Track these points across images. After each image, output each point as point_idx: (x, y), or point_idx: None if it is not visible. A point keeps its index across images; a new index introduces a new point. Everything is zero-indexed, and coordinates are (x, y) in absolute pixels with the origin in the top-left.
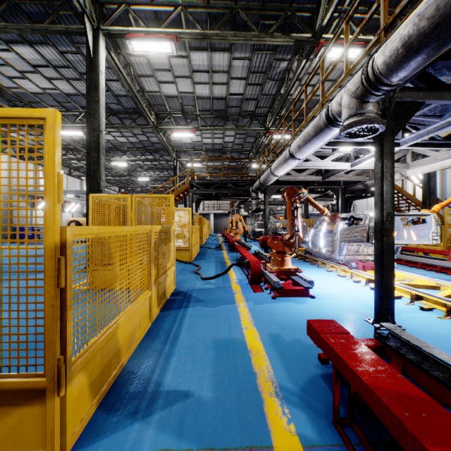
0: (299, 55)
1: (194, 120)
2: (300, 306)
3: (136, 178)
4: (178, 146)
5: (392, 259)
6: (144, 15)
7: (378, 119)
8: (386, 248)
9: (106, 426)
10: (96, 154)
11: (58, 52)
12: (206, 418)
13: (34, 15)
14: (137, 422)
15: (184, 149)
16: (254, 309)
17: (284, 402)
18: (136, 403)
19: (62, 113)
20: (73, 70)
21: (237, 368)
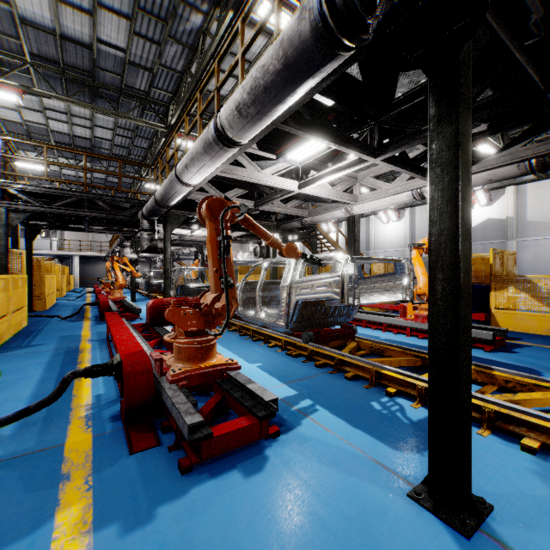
0: (223, 6)
1: (23, 75)
2: (258, 484)
3: None
4: None
5: (470, 352)
6: None
7: None
8: (463, 327)
9: None
10: None
11: None
12: None
13: None
14: None
15: (6, 133)
16: None
17: None
18: None
19: None
20: None
21: None
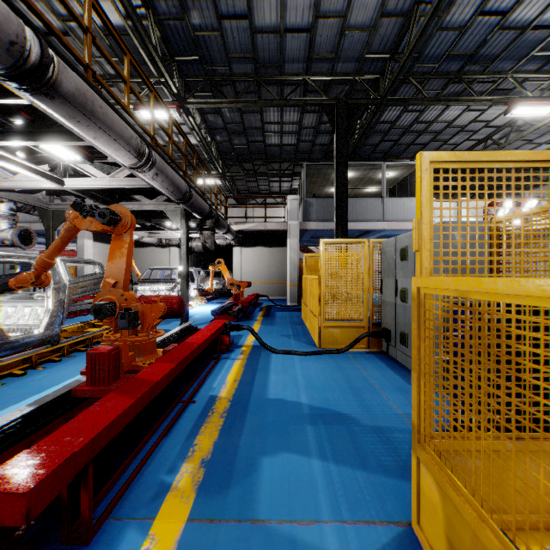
0: None
1: None
2: None
3: None
4: None
5: None
6: None
7: None
8: None
9: None
10: None
11: None
12: None
13: None
14: None
15: None
16: None
17: None
18: None
19: None
20: None
21: None
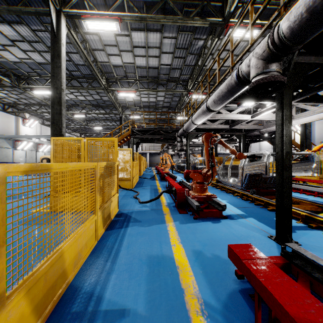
0: (212, 35)
1: (135, 84)
2: (216, 225)
3: (92, 127)
4: (123, 103)
5: (290, 189)
6: (96, 2)
7: (281, 76)
8: (285, 180)
9: None
10: (59, 107)
11: (30, 30)
12: None
13: (11, 0)
14: None
15: (127, 106)
16: (180, 227)
17: (209, 320)
18: None
19: (35, 78)
20: (43, 44)
21: (167, 284)
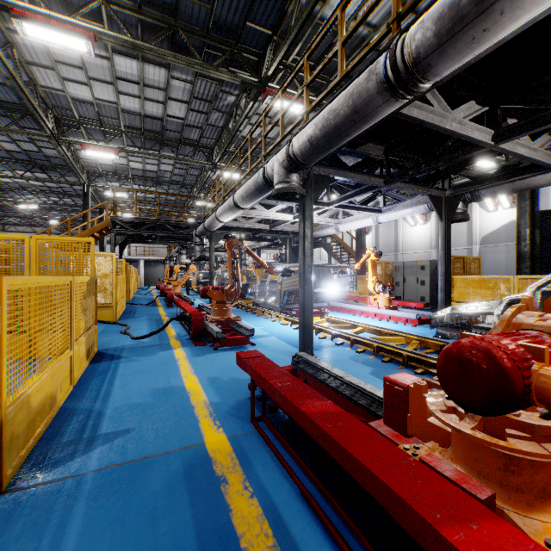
0: (247, 94)
1: (118, 137)
2: None
3: (13, 203)
4: (91, 166)
5: (311, 303)
6: None
7: (299, 188)
8: (307, 294)
9: (44, 468)
10: None
11: None
12: (148, 441)
13: None
14: (77, 458)
15: (100, 171)
16: (195, 360)
17: (216, 418)
18: (72, 447)
19: None
20: None
21: (176, 406)
